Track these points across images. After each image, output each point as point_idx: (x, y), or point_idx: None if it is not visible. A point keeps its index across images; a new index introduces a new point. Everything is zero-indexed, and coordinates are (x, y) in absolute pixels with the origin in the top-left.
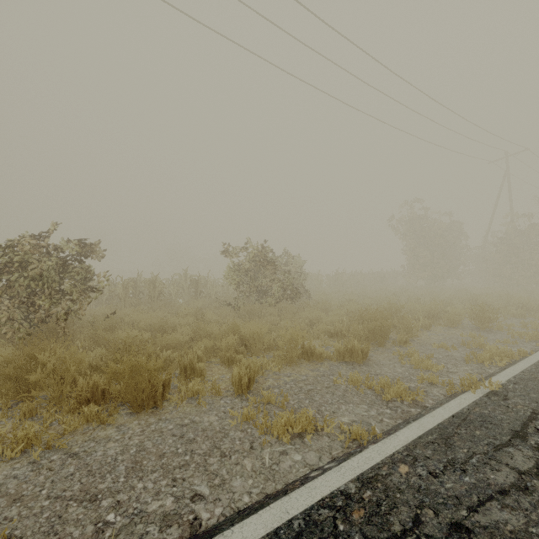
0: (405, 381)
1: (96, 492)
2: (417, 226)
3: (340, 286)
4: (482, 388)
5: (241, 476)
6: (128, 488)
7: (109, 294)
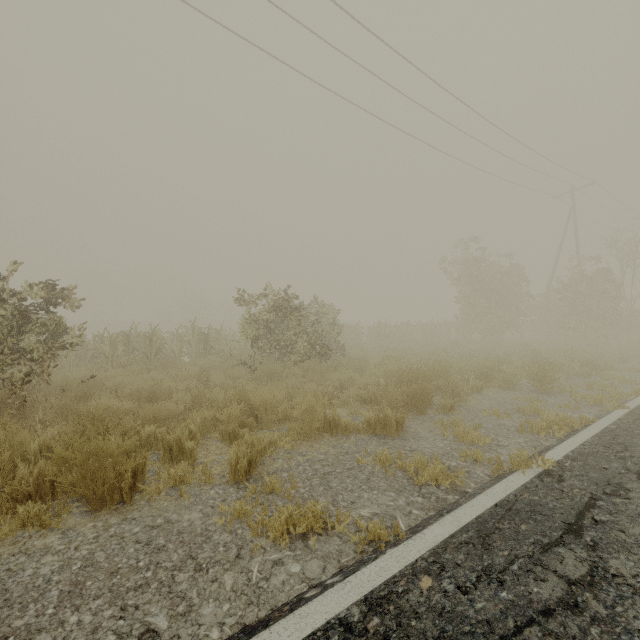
0: (445, 459)
1: (8, 632)
2: (472, 270)
3: (383, 340)
4: (535, 467)
5: (215, 599)
6: (55, 623)
7: (95, 351)
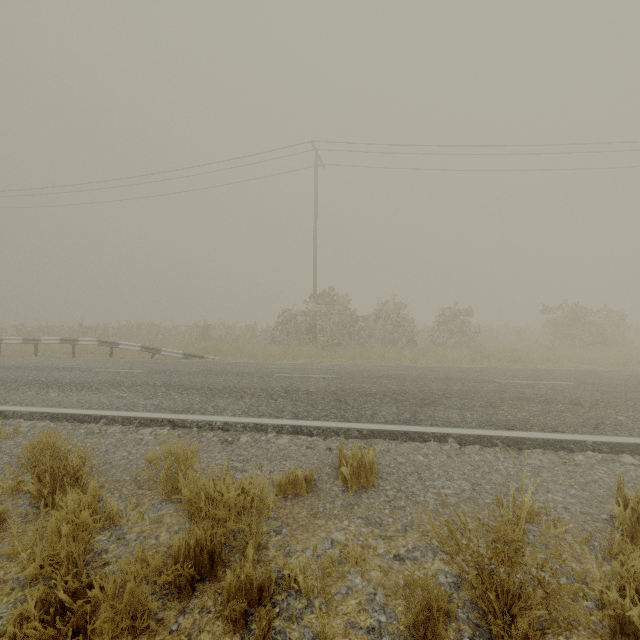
0: None
1: None
2: None
3: None
4: None
5: None
6: None
7: None
